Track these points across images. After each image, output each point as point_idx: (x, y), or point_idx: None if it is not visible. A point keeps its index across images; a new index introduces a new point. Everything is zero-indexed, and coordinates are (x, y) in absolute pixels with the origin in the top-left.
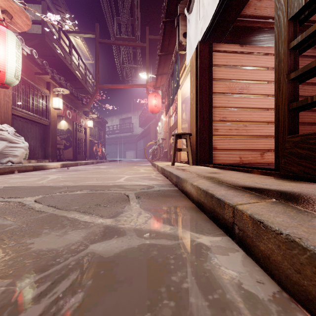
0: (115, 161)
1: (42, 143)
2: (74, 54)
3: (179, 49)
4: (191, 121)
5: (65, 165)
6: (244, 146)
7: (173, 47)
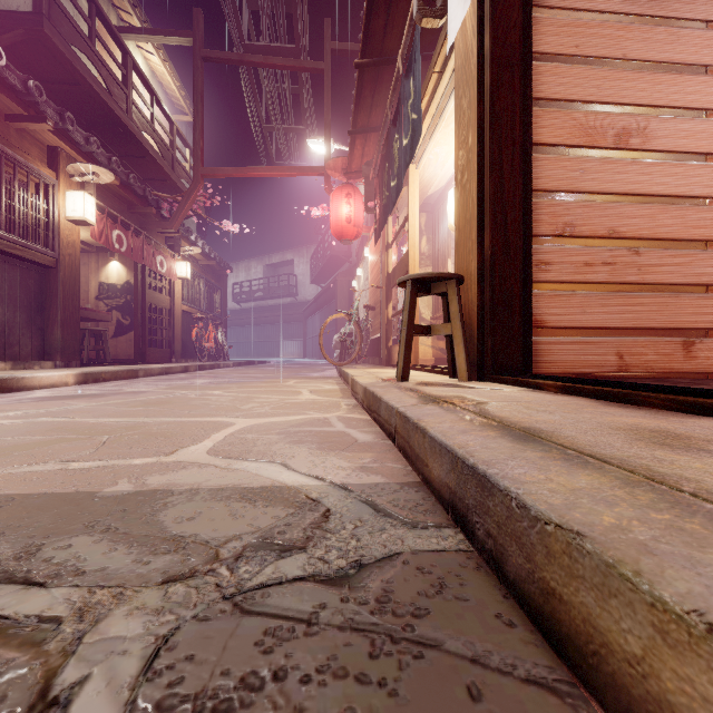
0: (252, 364)
1: (33, 315)
2: (145, 95)
3: (422, 10)
4: (459, 240)
5: (95, 376)
6: (632, 318)
7: (398, 40)
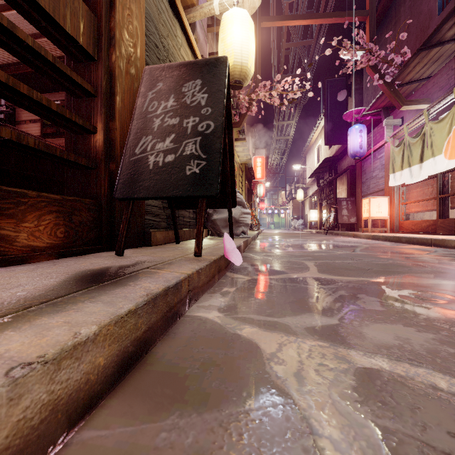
0: None
1: None
2: None
3: None
4: None
5: None
6: None
7: None
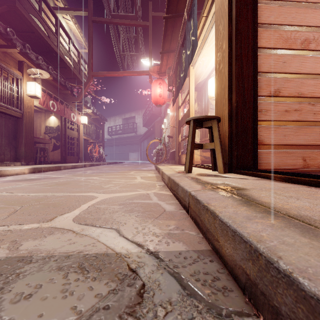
0: (116, 163)
1: (11, 140)
2: (66, 40)
3: None
4: (217, 99)
5: (39, 169)
6: (311, 139)
7: (184, 4)
